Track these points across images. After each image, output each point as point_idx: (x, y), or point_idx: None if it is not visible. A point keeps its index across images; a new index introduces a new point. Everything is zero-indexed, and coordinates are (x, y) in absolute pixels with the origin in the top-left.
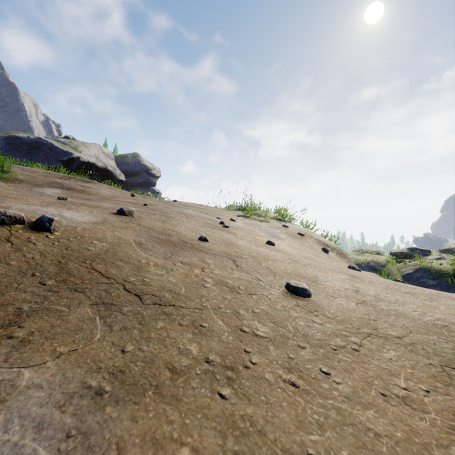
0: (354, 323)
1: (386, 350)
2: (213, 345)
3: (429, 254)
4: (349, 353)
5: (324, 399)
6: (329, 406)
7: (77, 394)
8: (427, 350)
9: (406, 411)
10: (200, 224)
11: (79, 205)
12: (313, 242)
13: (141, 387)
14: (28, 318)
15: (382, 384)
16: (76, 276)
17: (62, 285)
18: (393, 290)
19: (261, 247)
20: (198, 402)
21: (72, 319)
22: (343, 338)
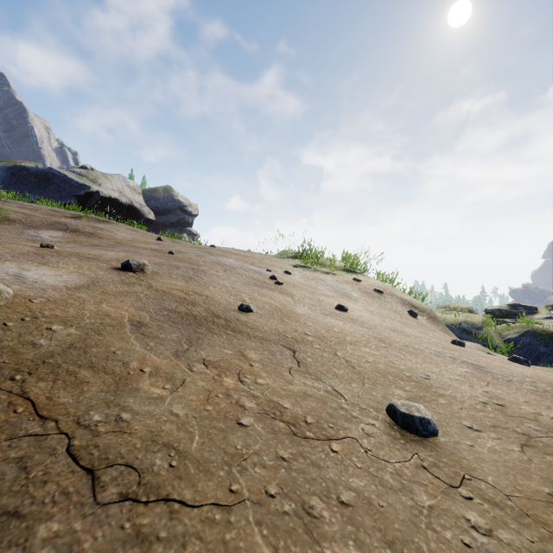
0: (550, 520)
1: None
2: None
3: (536, 312)
4: None
5: None
6: None
7: None
8: None
9: None
10: (243, 280)
11: (67, 257)
12: (396, 302)
13: None
14: None
15: None
16: None
17: None
18: (551, 397)
19: (330, 316)
20: None
21: None
22: None
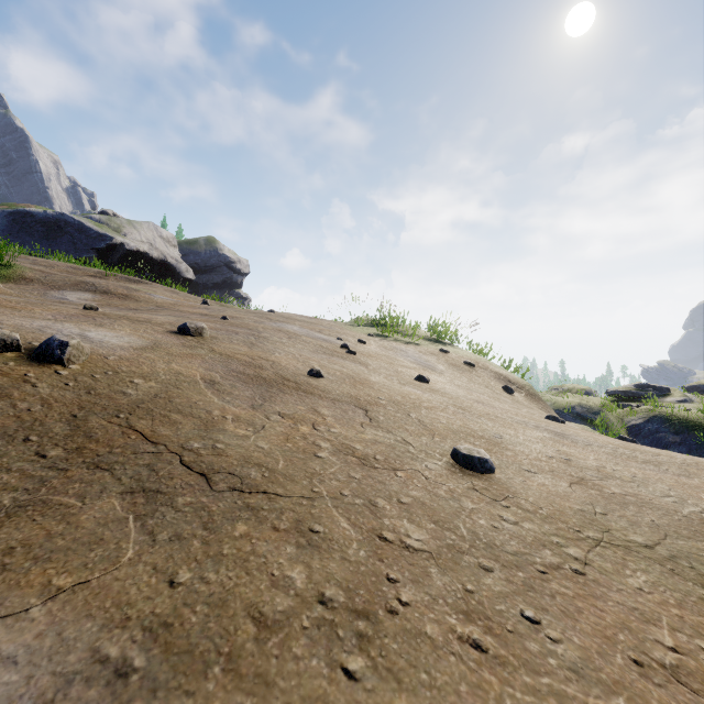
0: (570, 521)
1: (630, 572)
2: (332, 567)
3: (668, 394)
4: (568, 579)
5: (534, 676)
6: (544, 690)
7: (80, 675)
8: (699, 571)
9: (682, 696)
10: (311, 348)
11: (117, 319)
12: (489, 377)
13: (201, 659)
14: (9, 521)
15: (633, 640)
16: (100, 440)
17: (75, 457)
18: (625, 458)
19: (408, 385)
20: (305, 687)
21: (86, 521)
22: (555, 549)
